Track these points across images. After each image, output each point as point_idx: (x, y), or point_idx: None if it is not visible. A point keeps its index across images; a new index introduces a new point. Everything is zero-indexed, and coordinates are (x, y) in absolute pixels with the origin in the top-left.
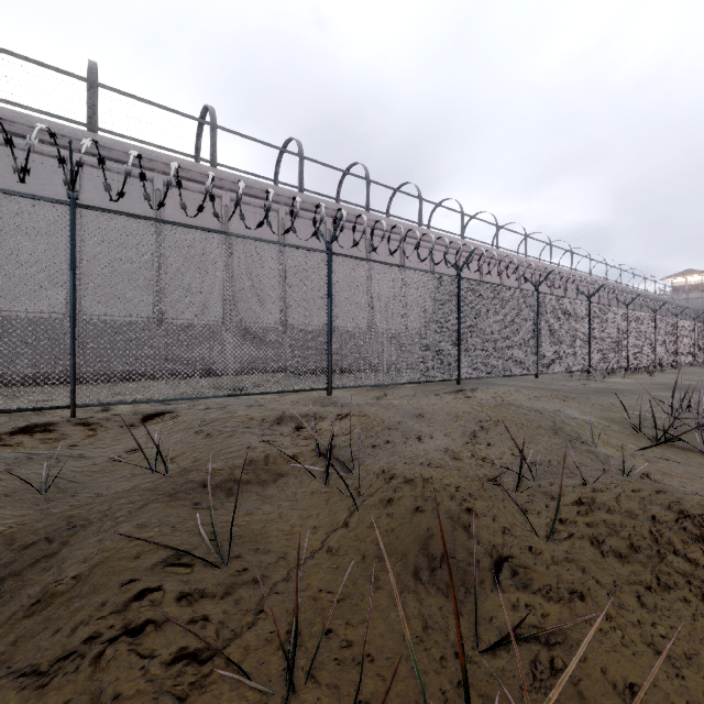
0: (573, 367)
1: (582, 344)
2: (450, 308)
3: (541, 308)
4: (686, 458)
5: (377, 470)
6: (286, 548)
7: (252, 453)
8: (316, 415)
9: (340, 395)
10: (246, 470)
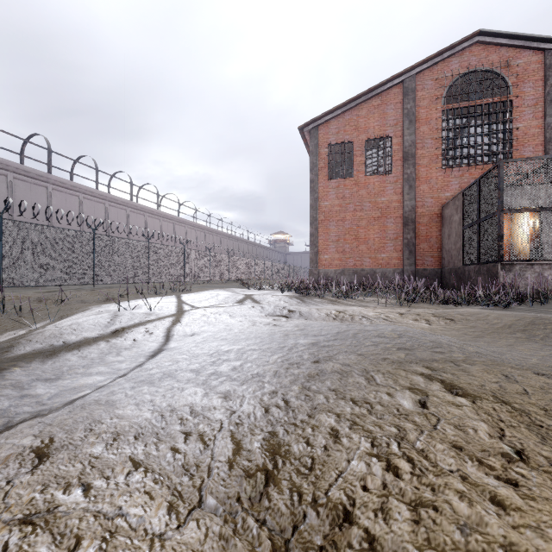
0: (174, 280)
1: (180, 269)
2: (88, 249)
3: (152, 250)
4: None
5: None
6: None
7: None
8: None
9: None
10: None
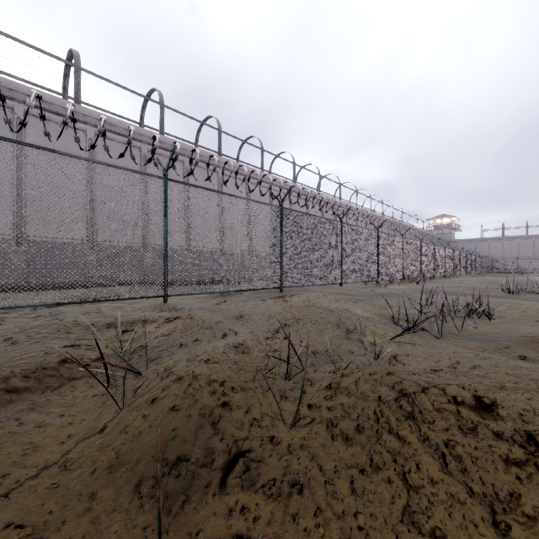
0: (367, 278)
1: (373, 262)
2: (274, 231)
3: (344, 234)
4: (426, 341)
5: (162, 369)
6: (11, 468)
7: (45, 359)
8: (148, 319)
9: (185, 302)
10: (28, 377)
